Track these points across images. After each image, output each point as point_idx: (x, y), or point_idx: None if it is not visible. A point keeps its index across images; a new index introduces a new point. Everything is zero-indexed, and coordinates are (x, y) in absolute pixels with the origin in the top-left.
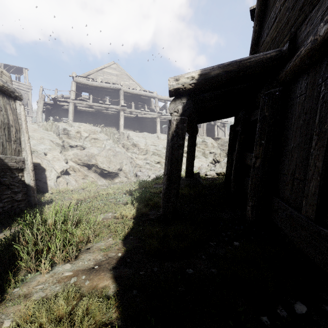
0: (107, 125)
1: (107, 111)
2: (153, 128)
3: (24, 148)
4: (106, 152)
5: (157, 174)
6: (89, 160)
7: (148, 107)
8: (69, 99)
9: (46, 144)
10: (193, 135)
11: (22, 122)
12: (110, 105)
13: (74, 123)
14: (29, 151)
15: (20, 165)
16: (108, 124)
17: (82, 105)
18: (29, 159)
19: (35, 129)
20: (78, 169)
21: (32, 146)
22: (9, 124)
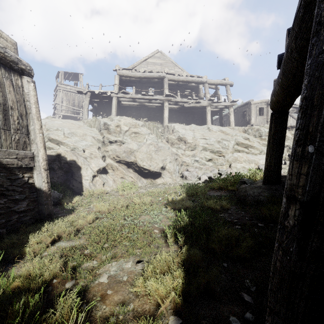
0: (151, 120)
1: (151, 105)
2: (202, 120)
3: (34, 140)
4: (146, 148)
5: (210, 175)
6: (128, 157)
7: (196, 96)
8: (113, 93)
9: (88, 141)
10: (286, 109)
11: (32, 105)
12: (154, 96)
13: (114, 117)
14: (41, 144)
15: (25, 163)
16: (152, 118)
17: (125, 100)
18: (41, 154)
19: (79, 126)
20: (116, 167)
21: (74, 142)
22: (7, 105)
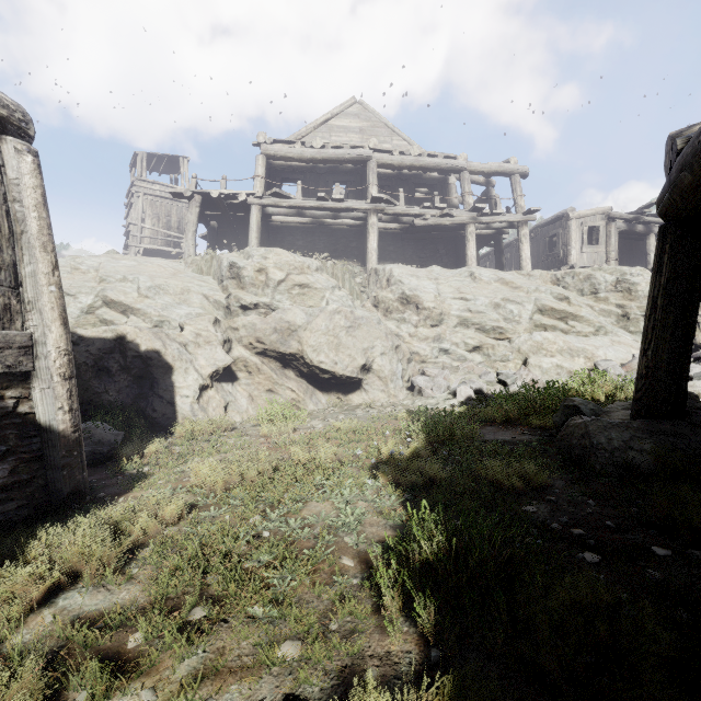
0: (338, 257)
1: (338, 222)
2: (455, 257)
3: (35, 303)
4: (327, 321)
5: (479, 385)
6: (284, 343)
7: (442, 201)
8: (251, 197)
9: (193, 305)
10: None
11: (27, 211)
12: (345, 201)
13: (254, 249)
14: (53, 312)
15: (6, 362)
16: (340, 253)
17: (281, 211)
18: (53, 338)
19: (176, 273)
20: (255, 366)
21: (160, 309)
22: None
